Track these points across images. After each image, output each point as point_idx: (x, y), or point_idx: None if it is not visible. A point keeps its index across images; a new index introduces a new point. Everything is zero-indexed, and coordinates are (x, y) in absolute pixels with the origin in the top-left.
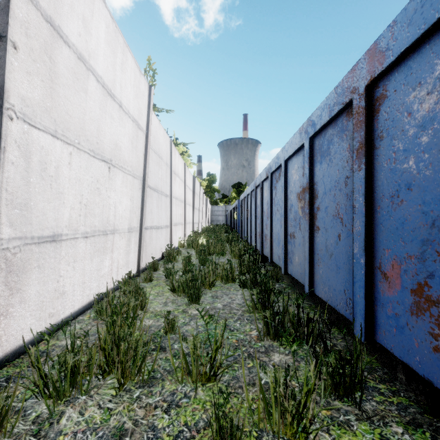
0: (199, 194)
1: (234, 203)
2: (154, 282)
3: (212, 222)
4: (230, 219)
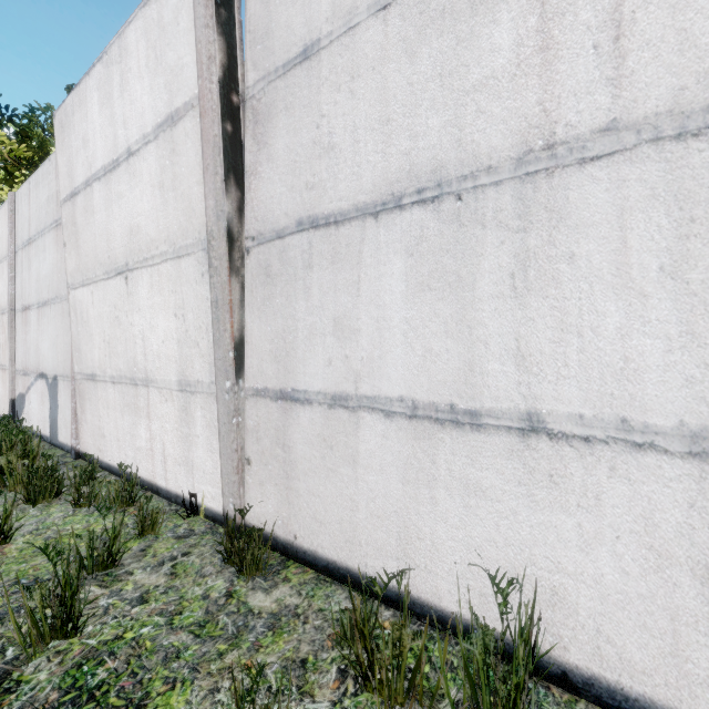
0: None
1: None
2: (134, 542)
3: None
4: None
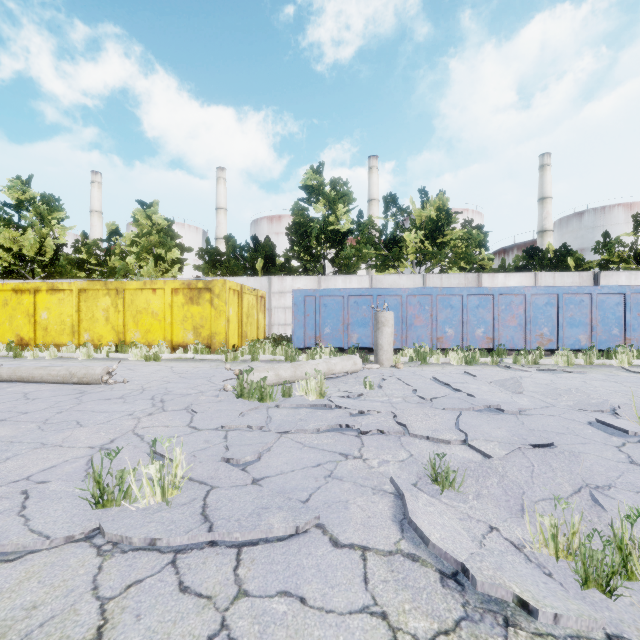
0: None
1: None
2: None
3: None
4: None
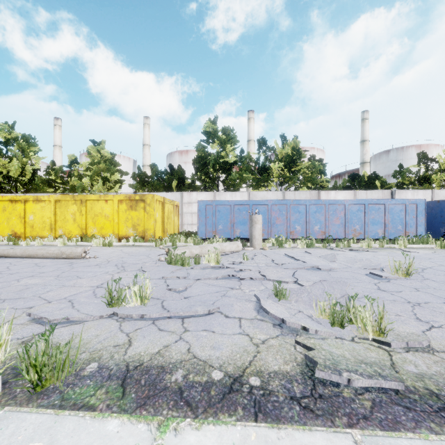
0: None
1: None
2: None
3: None
4: None
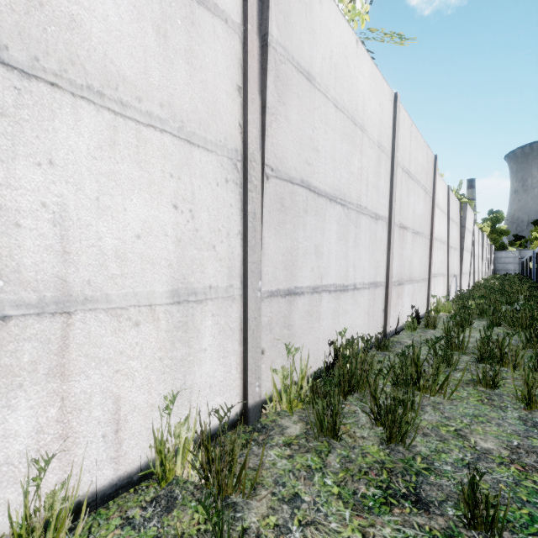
0: (486, 245)
1: (530, 253)
2: None
3: (497, 272)
4: (526, 268)
